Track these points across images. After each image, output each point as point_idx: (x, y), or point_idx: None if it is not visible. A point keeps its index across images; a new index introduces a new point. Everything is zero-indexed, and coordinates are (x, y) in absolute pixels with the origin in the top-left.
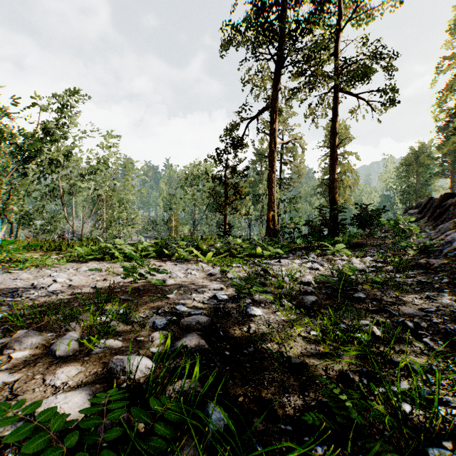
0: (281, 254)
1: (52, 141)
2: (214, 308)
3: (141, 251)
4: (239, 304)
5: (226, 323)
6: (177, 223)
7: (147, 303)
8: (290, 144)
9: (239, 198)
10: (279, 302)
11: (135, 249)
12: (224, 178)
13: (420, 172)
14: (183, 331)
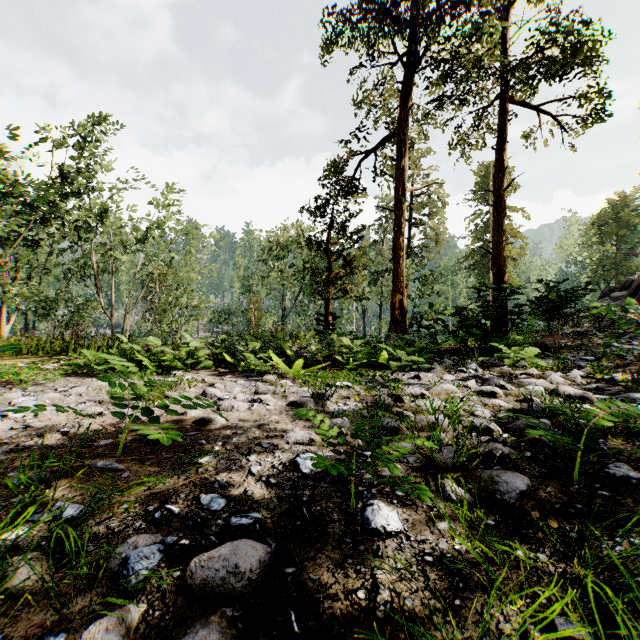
0: (419, 362)
1: (80, 195)
2: (290, 503)
3: (187, 357)
4: (347, 489)
5: (313, 565)
6: (259, 313)
7: (145, 482)
8: (424, 196)
9: (348, 273)
10: (438, 487)
11: (176, 354)
12: (326, 242)
13: (620, 237)
14: (190, 602)
